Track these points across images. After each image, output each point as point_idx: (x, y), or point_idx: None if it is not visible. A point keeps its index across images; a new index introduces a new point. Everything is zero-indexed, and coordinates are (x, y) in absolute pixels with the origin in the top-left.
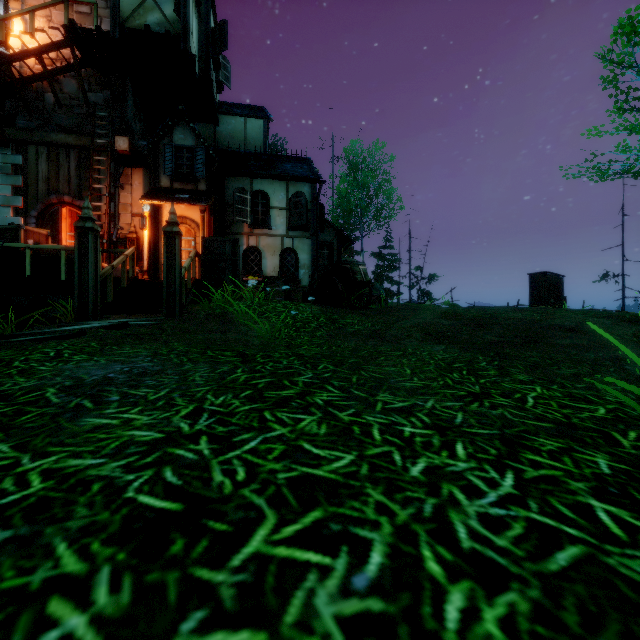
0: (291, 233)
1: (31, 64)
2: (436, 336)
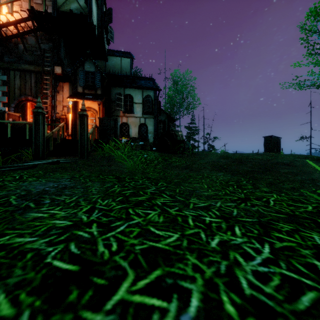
0: (144, 116)
1: (11, 29)
2: (218, 168)
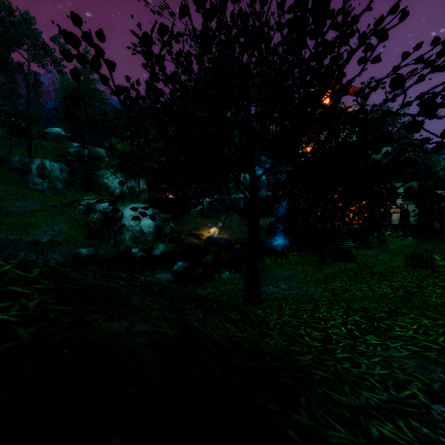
0: (406, 202)
1: None
2: None
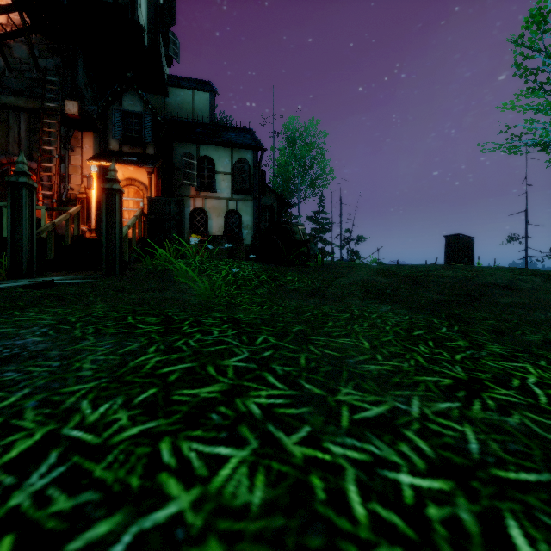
0: (235, 196)
1: None
2: (377, 294)
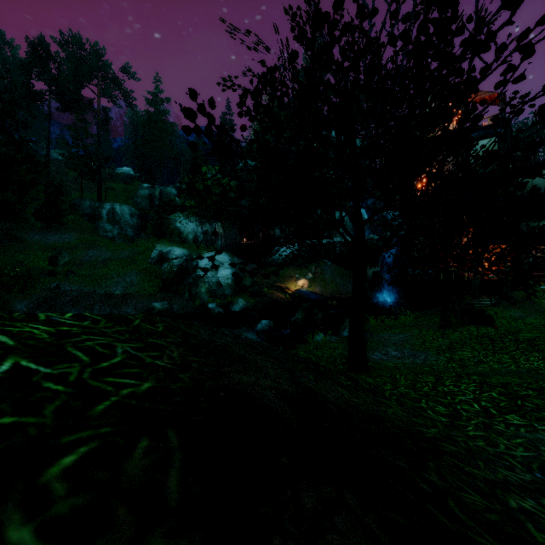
0: None
1: None
2: None
